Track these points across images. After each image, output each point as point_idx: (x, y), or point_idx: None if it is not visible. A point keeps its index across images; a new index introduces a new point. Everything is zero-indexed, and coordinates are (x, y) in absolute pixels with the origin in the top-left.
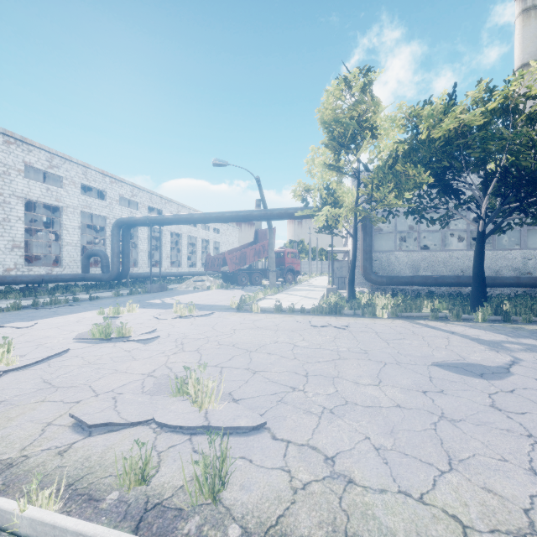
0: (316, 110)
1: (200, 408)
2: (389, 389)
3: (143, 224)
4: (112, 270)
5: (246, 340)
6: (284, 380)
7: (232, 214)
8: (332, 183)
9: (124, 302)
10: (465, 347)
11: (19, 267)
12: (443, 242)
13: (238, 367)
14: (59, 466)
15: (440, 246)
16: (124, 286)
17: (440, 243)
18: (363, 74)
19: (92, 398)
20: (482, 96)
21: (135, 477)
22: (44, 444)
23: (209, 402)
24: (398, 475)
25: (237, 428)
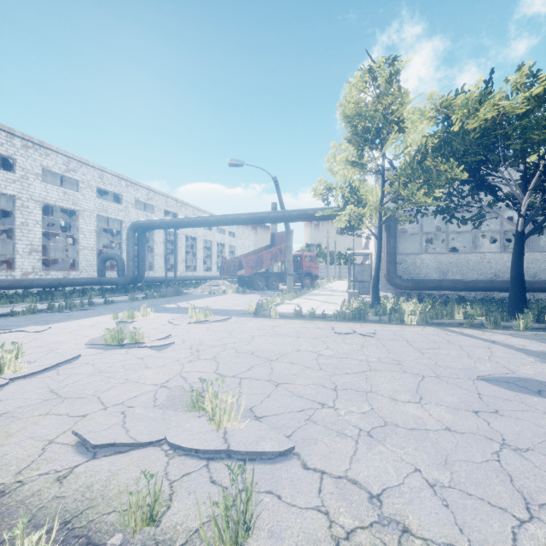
0: (338, 104)
1: (218, 427)
2: (433, 408)
3: (158, 227)
4: (128, 274)
5: (265, 347)
6: (311, 394)
7: (248, 216)
8: (355, 181)
9: (139, 306)
10: (511, 359)
11: (37, 271)
12: (473, 244)
13: (259, 378)
14: (57, 497)
15: (467, 248)
16: (140, 290)
17: (468, 246)
18: (389, 64)
19: (100, 411)
20: (523, 82)
21: (142, 515)
22: (42, 467)
23: (228, 420)
24: (465, 523)
25: (261, 453)
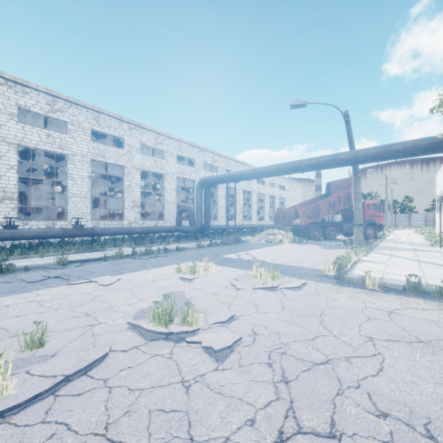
0: None
1: None
2: None
3: (220, 182)
4: (197, 223)
5: (442, 404)
6: None
7: (310, 161)
8: None
9: (203, 255)
10: None
11: (137, 221)
12: None
13: None
14: None
15: None
16: (207, 237)
17: None
18: None
19: None
20: None
21: None
22: None
23: None
24: None
25: None
